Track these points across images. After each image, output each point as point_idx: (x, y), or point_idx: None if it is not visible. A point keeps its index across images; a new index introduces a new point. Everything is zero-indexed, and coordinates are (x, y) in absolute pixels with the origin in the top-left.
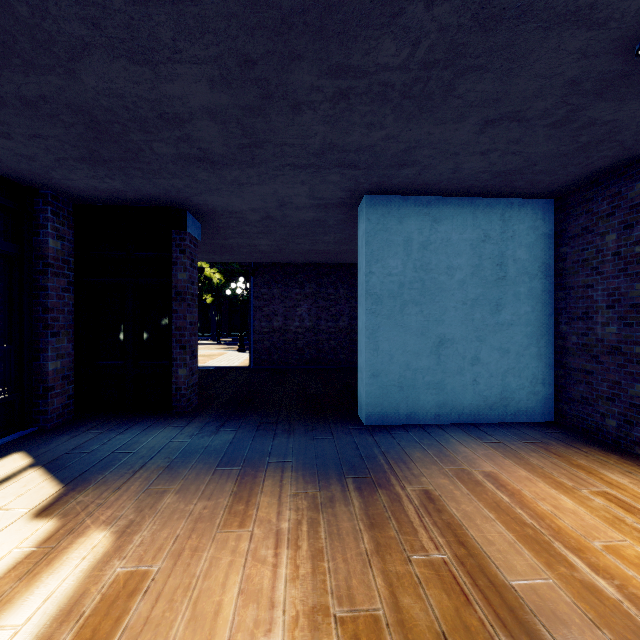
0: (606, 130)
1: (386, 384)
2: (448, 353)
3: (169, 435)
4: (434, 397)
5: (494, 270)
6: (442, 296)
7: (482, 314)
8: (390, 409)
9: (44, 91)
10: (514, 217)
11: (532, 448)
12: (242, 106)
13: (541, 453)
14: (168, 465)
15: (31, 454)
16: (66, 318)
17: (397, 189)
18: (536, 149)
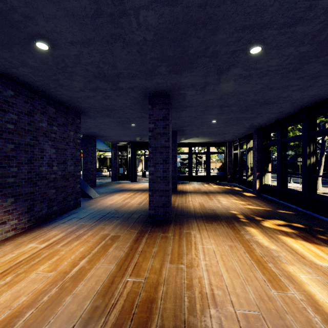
0: None
1: None
2: None
3: None
4: None
5: None
6: None
7: None
8: None
9: None
10: None
11: None
12: None
13: None
14: None
15: None
16: None
17: None
18: None
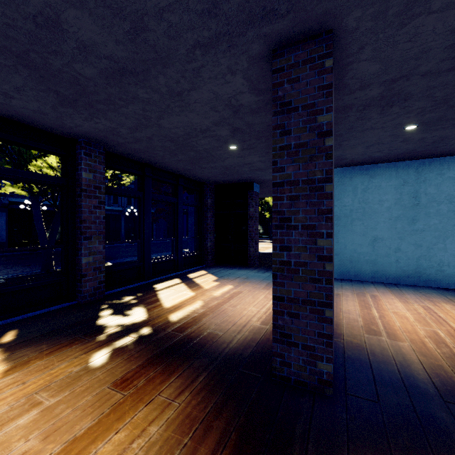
0: (437, 137)
1: (342, 259)
2: (379, 245)
3: (247, 271)
4: (370, 267)
5: (410, 200)
6: (375, 216)
7: (402, 225)
8: (345, 271)
9: (216, 165)
10: (425, 169)
11: (415, 293)
12: (269, 158)
13: (417, 295)
14: (247, 278)
15: (206, 271)
16: (212, 227)
17: (346, 165)
18: (406, 147)
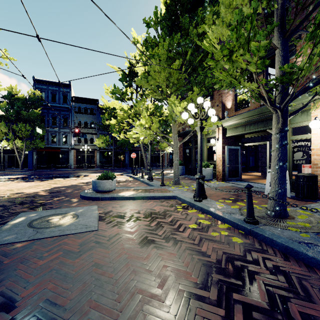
0: None
1: None
2: None
3: None
4: None
5: None
6: None
7: None
8: None
9: None
10: None
11: None
12: None
13: None
14: None
15: None
16: None
17: None
18: None
